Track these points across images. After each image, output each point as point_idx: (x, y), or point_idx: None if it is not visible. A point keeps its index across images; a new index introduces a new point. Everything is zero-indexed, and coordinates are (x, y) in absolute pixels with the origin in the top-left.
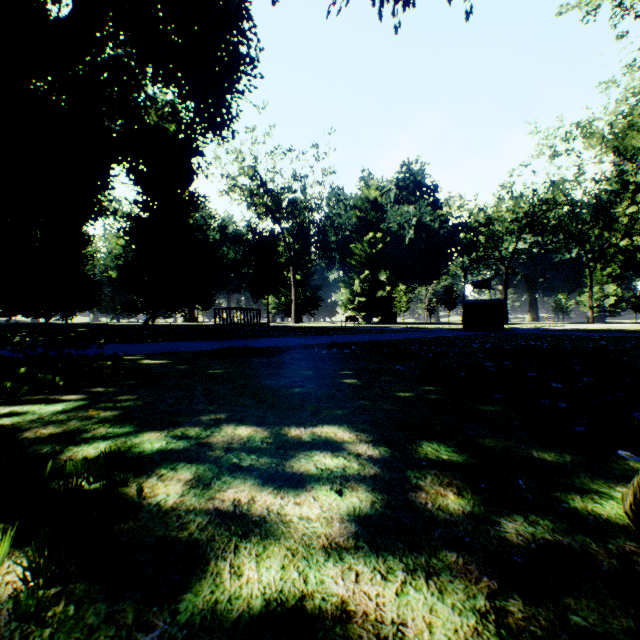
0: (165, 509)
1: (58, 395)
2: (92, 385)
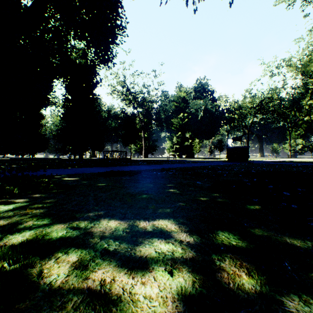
0: (54, 288)
1: (13, 199)
2: (34, 193)
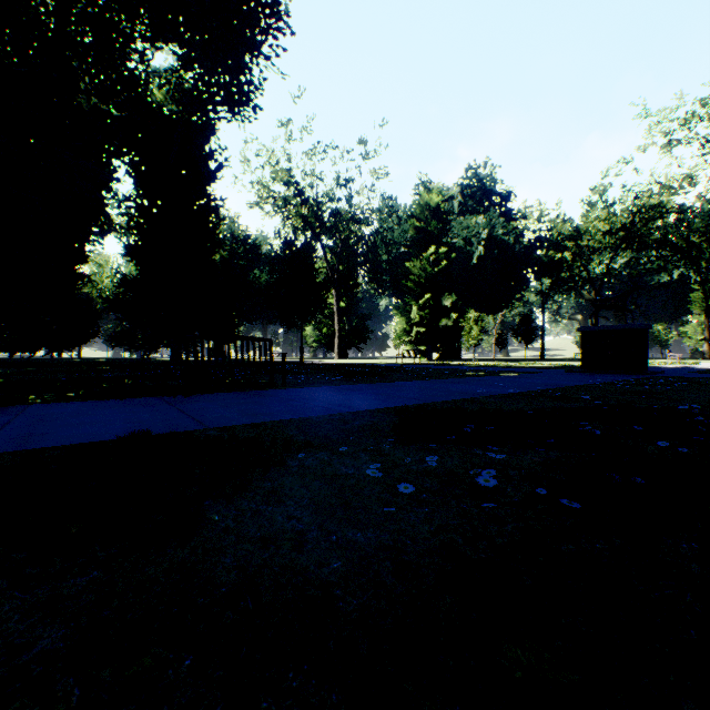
0: None
1: None
2: None
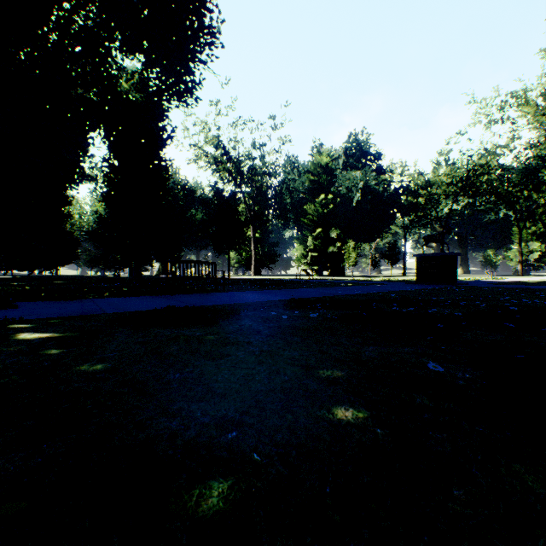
0: None
1: None
2: None
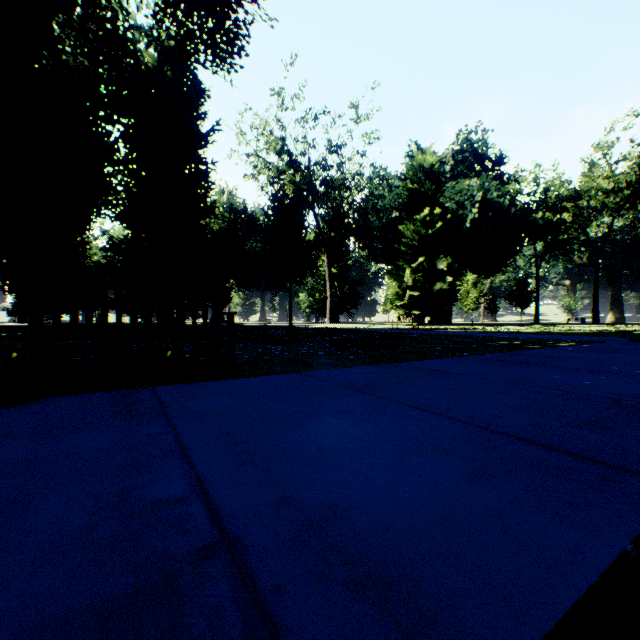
0: None
1: None
2: None
